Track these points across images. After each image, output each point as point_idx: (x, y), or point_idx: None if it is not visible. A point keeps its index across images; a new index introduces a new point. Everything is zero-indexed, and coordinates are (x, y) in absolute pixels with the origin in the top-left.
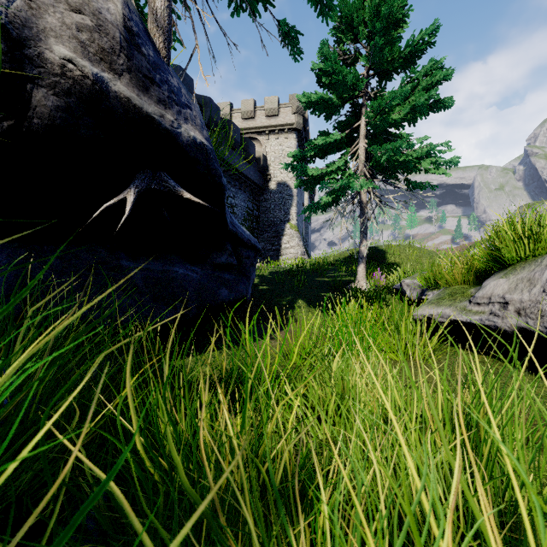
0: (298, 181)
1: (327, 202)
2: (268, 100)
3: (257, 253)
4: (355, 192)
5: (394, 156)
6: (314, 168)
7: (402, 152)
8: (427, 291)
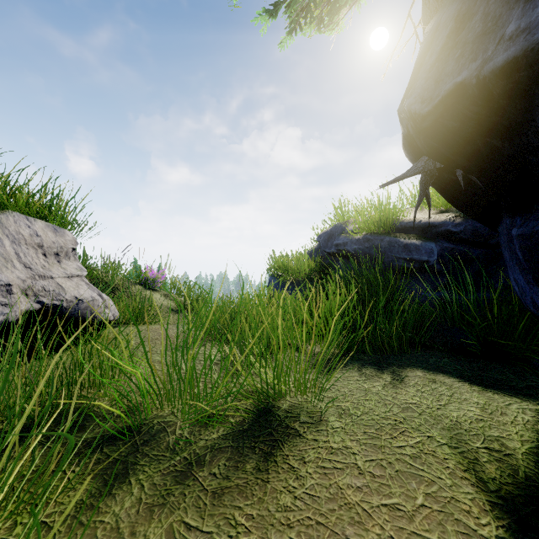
0: None
1: None
2: None
3: None
4: None
5: None
6: None
7: None
8: None
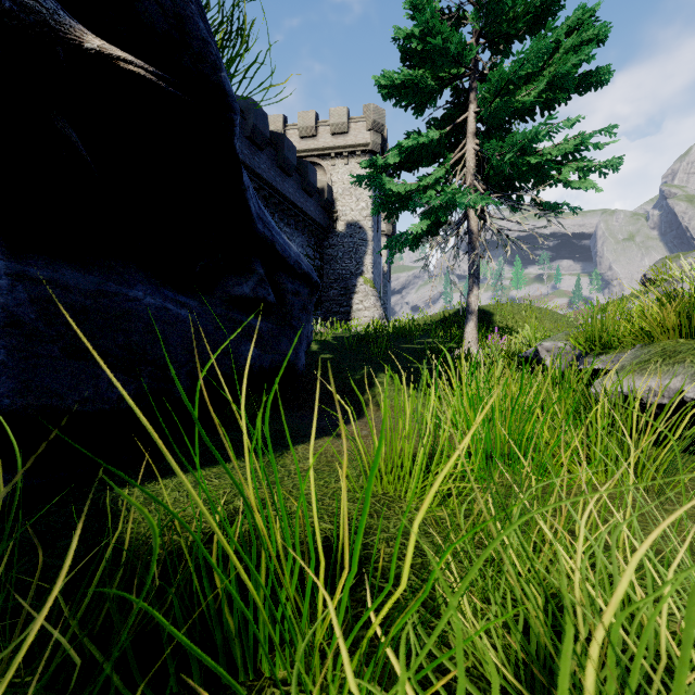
0: (377, 204)
1: (421, 231)
2: (335, 112)
3: (314, 290)
4: (461, 217)
5: (524, 156)
6: (401, 183)
7: (534, 151)
8: (588, 357)
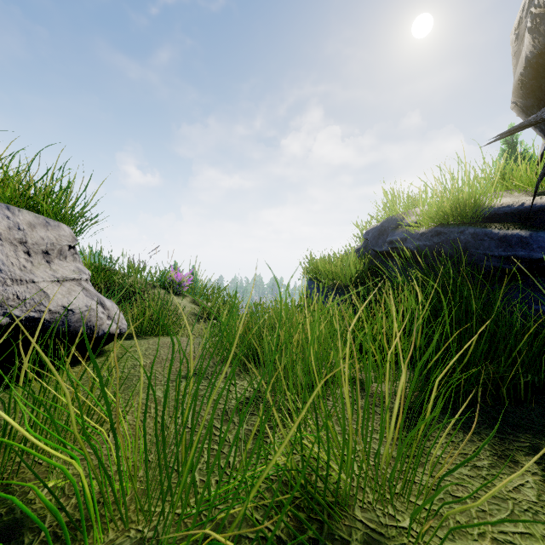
0: None
1: None
2: None
3: None
4: None
5: None
6: None
7: None
8: None
